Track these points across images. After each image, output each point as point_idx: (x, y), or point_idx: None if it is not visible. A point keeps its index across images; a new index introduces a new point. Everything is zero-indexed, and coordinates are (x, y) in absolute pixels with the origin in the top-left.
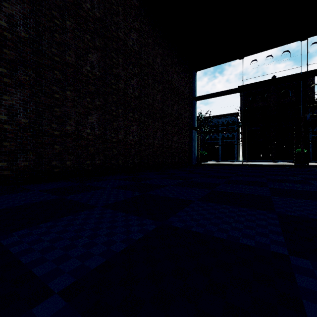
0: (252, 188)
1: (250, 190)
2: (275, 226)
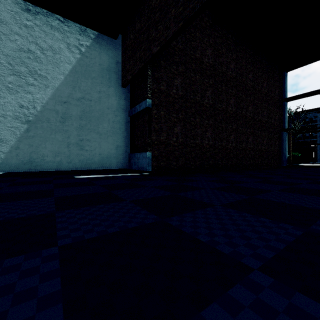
0: None
1: None
2: None
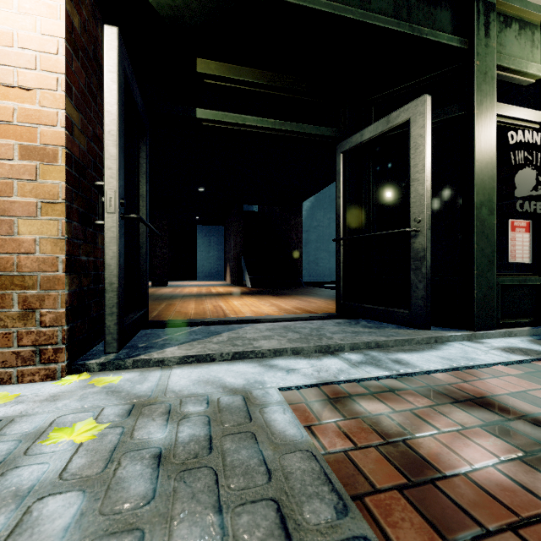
0: None
1: None
2: None
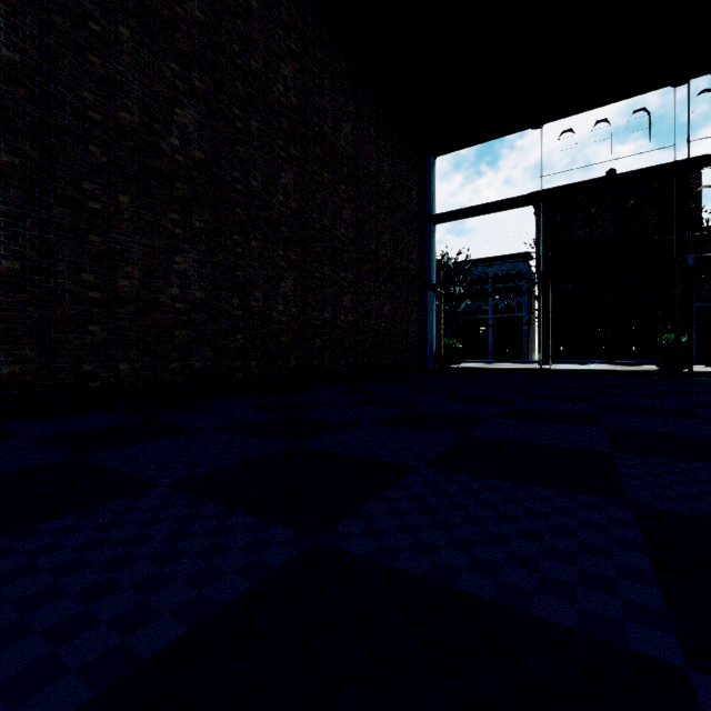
0: (565, 430)
1: (559, 437)
2: (633, 551)
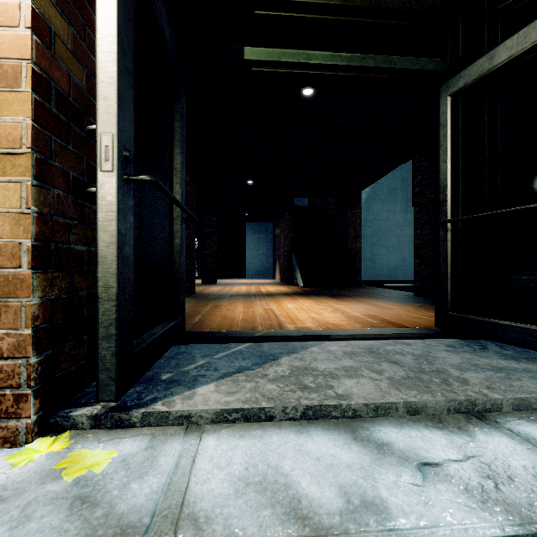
0: None
1: None
2: None
